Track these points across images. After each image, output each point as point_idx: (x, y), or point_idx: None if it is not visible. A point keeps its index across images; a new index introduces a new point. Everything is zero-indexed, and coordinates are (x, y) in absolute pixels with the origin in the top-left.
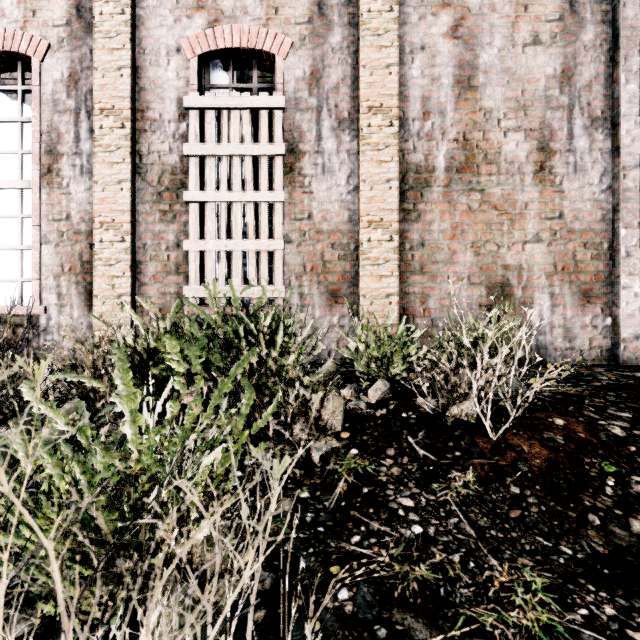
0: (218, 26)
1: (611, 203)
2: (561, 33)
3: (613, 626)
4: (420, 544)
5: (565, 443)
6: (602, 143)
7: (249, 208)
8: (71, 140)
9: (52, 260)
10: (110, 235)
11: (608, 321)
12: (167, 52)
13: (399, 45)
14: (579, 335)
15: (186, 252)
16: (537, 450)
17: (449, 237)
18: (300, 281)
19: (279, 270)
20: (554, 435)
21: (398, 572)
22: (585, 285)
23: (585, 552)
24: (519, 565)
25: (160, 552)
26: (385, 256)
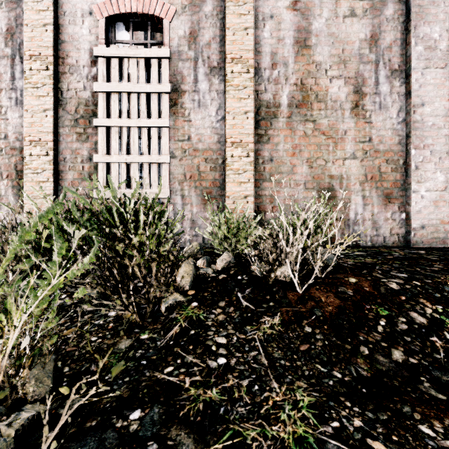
0: None
1: (405, 131)
2: (370, 9)
3: (357, 436)
4: (220, 372)
5: (353, 295)
6: (399, 88)
7: (143, 131)
8: (8, 79)
9: None
10: (37, 150)
11: (403, 216)
12: (82, 14)
13: (254, 14)
14: (383, 226)
15: (96, 164)
16: (331, 300)
17: (290, 155)
18: (182, 186)
19: (166, 178)
20: (346, 289)
21: (191, 395)
22: (387, 190)
23: (352, 376)
24: (295, 387)
25: None
26: (244, 168)
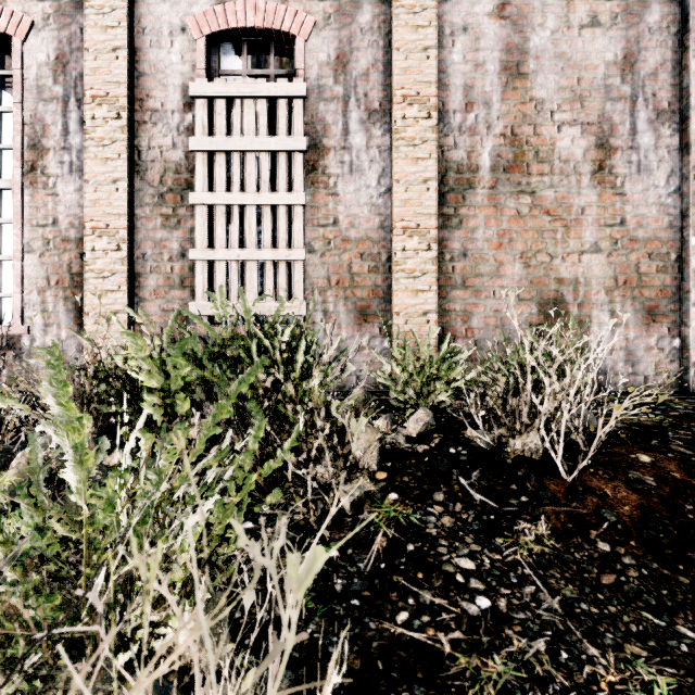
0: (229, 2)
1: (679, 208)
2: (623, 13)
3: None
4: (490, 624)
5: (657, 485)
6: (669, 139)
7: (265, 212)
8: (58, 133)
9: (36, 272)
10: (103, 243)
11: (676, 343)
12: (170, 32)
13: (438, 26)
14: (643, 359)
15: (192, 263)
16: (624, 494)
17: (495, 246)
18: (324, 297)
19: (300, 284)
20: (642, 475)
21: (465, 668)
22: (650, 301)
23: None
24: (629, 656)
25: (133, 643)
26: (422, 268)
